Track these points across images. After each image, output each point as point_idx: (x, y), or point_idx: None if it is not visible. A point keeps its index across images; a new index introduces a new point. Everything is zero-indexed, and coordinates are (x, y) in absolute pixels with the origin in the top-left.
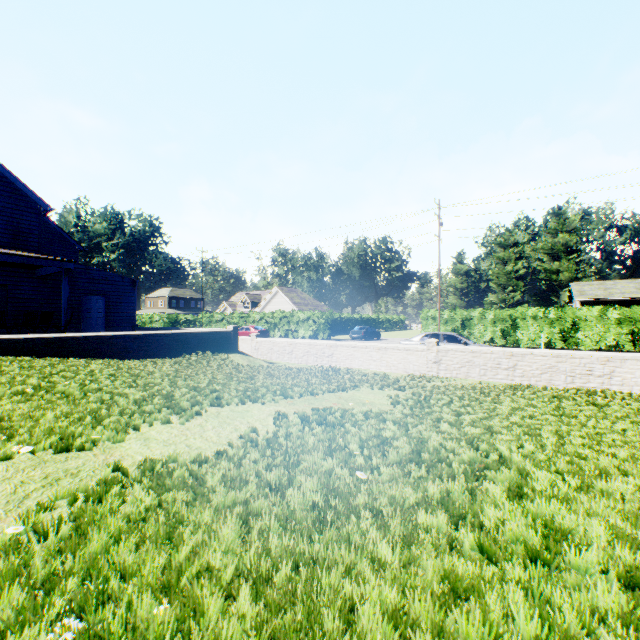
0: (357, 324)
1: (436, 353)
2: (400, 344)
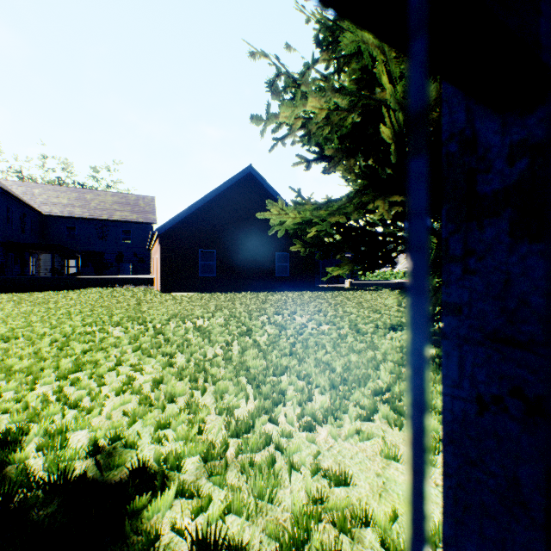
0: None
1: None
2: None
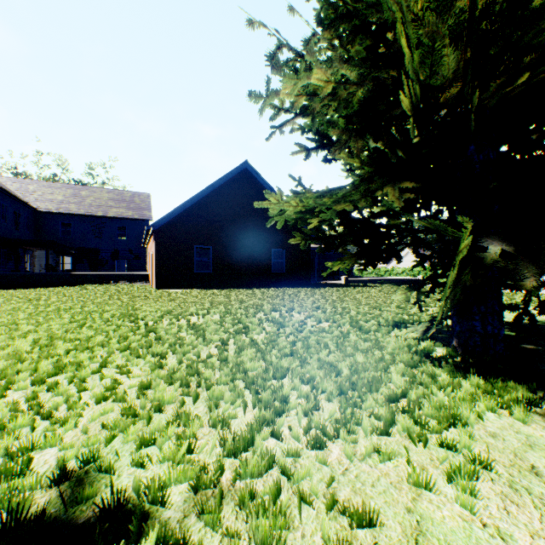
0: None
1: None
2: None
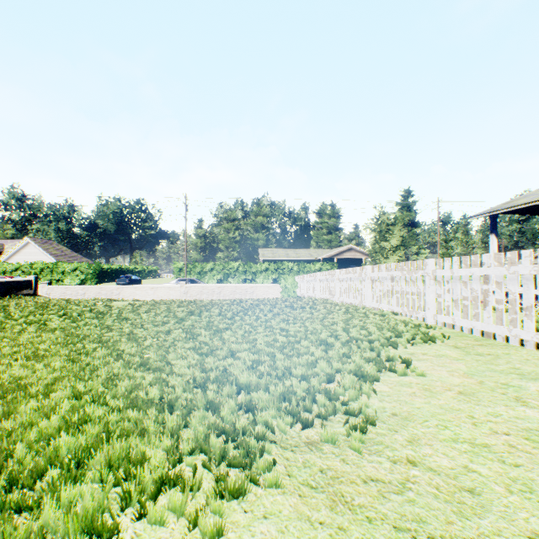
0: (118, 273)
1: (185, 288)
2: (166, 285)
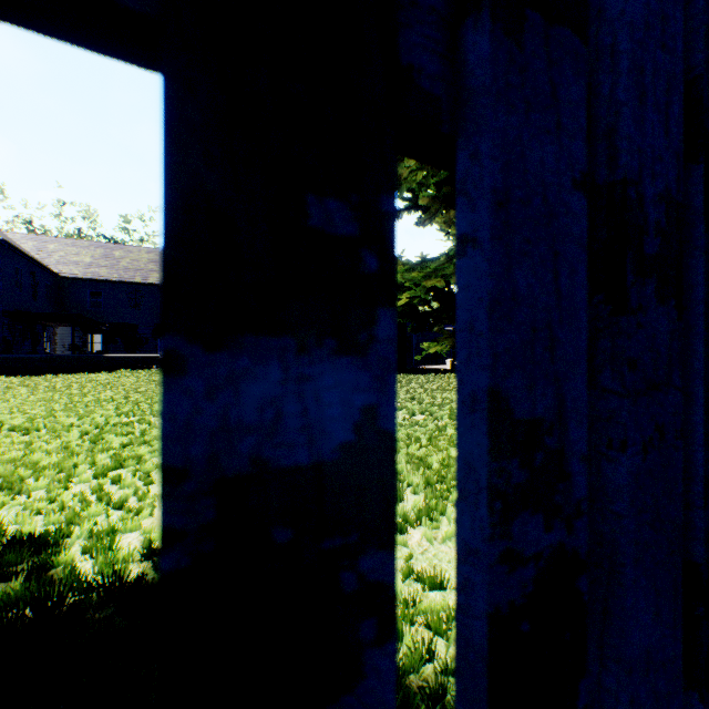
0: None
1: None
2: None
